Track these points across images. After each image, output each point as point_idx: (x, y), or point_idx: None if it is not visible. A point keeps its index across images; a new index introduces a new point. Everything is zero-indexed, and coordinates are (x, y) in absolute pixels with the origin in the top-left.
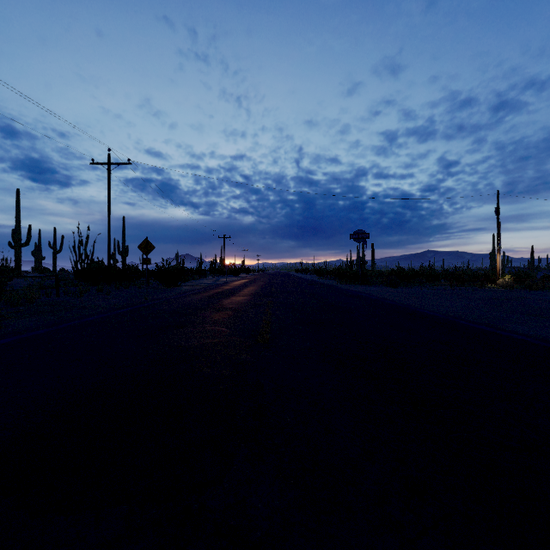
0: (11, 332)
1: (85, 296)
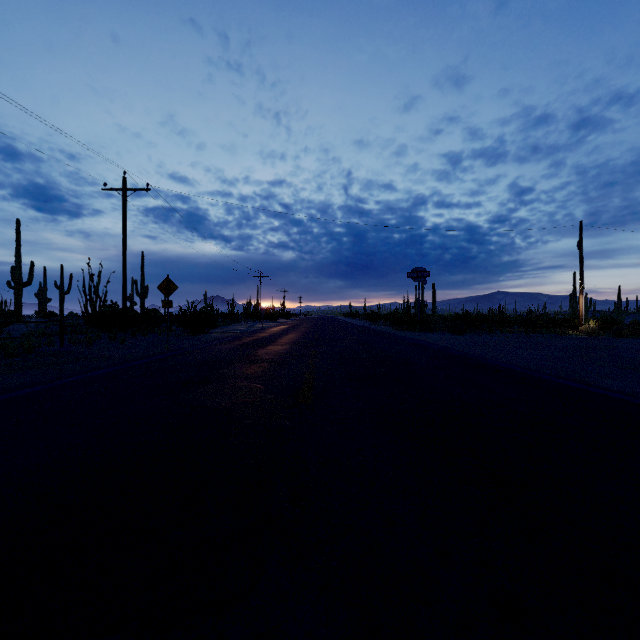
0: (0, 389)
1: (95, 344)
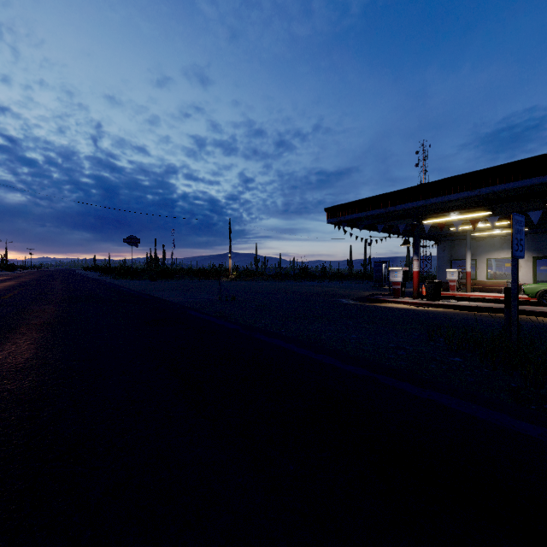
0: None
1: None
